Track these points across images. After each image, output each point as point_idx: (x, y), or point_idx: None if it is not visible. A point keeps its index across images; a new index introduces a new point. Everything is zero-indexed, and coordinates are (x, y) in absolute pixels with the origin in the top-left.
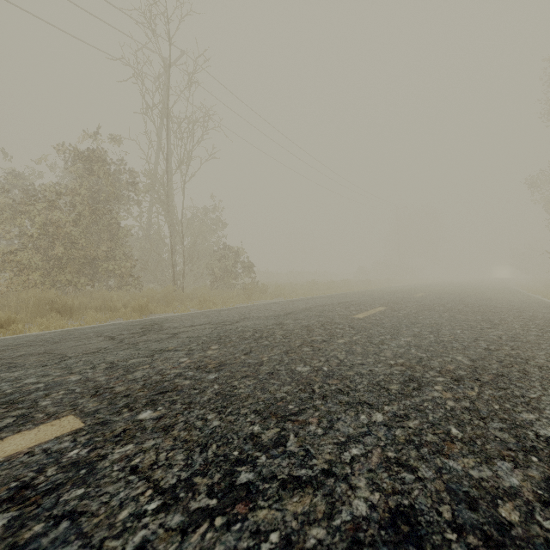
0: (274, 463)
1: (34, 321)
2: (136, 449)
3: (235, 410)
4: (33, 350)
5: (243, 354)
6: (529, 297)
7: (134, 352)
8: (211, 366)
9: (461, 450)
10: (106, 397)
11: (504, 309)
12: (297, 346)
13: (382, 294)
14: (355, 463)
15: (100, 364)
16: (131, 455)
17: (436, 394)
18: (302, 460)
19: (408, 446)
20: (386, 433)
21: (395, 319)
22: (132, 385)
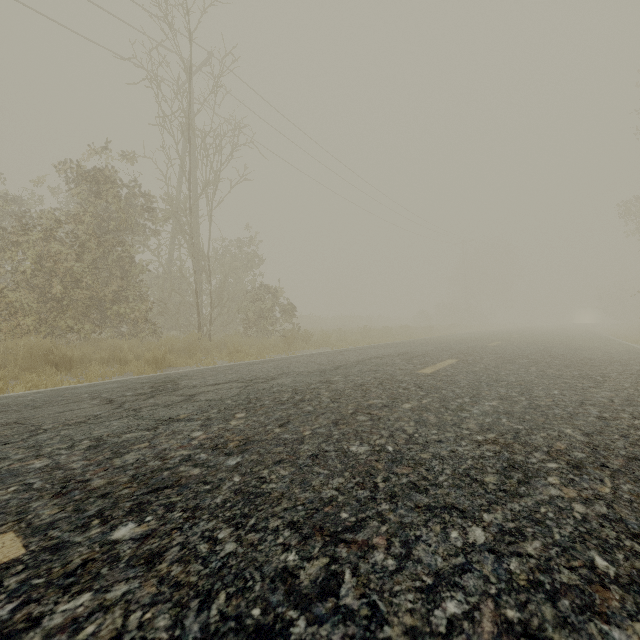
0: (319, 636)
1: (21, 377)
2: (93, 604)
3: (260, 521)
4: (2, 418)
5: (278, 426)
6: (627, 347)
7: (133, 423)
8: (233, 445)
9: (623, 604)
10: (73, 497)
11: (602, 362)
12: (350, 414)
13: (450, 343)
14: (455, 635)
15: (83, 441)
16: (83, 618)
17: (554, 492)
18: (367, 627)
19: (536, 595)
20: (495, 567)
21: (472, 375)
22: (117, 476)
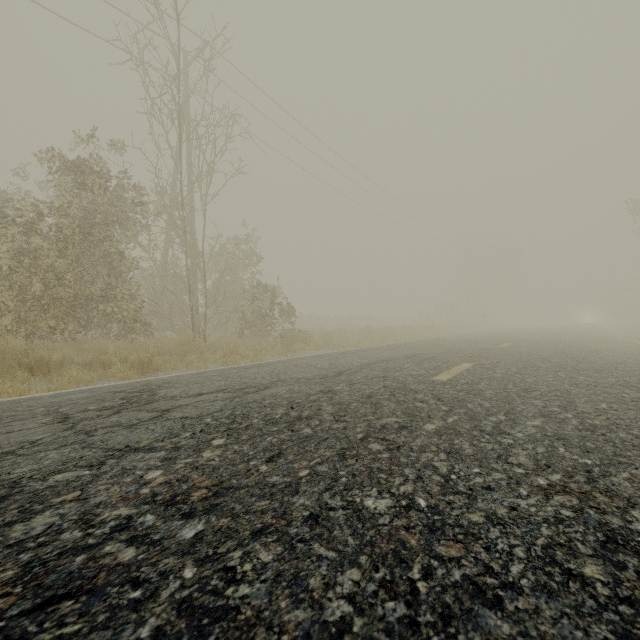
0: None
1: None
2: None
3: None
4: None
5: (265, 460)
6: None
7: (75, 454)
8: (198, 496)
9: None
10: None
11: (632, 366)
12: (360, 440)
13: (457, 344)
14: None
15: None
16: None
17: None
18: None
19: None
20: None
21: (495, 383)
22: (0, 566)
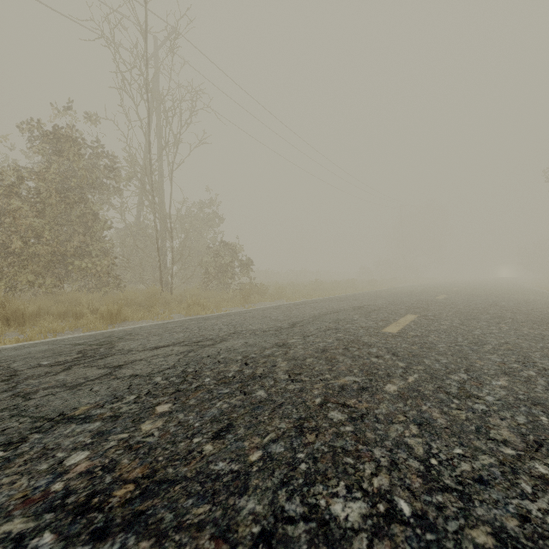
0: None
1: None
2: None
3: None
4: None
5: (211, 436)
6: None
7: None
8: (121, 496)
9: None
10: None
11: None
12: (318, 406)
13: (398, 296)
14: None
15: None
16: None
17: None
18: None
19: None
20: None
21: (444, 335)
22: None
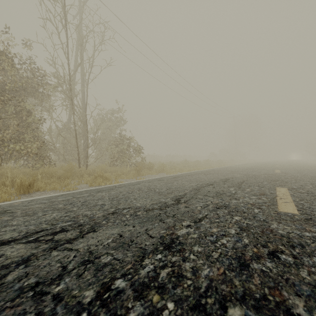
0: None
1: None
2: None
3: None
4: None
5: None
6: None
7: None
8: None
9: None
10: None
11: None
12: None
13: (245, 170)
14: None
15: None
16: None
17: None
18: None
19: None
20: None
21: None
22: None
